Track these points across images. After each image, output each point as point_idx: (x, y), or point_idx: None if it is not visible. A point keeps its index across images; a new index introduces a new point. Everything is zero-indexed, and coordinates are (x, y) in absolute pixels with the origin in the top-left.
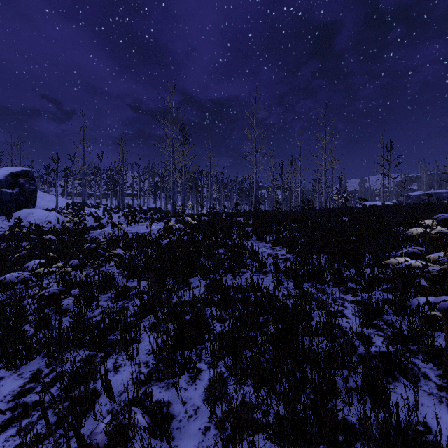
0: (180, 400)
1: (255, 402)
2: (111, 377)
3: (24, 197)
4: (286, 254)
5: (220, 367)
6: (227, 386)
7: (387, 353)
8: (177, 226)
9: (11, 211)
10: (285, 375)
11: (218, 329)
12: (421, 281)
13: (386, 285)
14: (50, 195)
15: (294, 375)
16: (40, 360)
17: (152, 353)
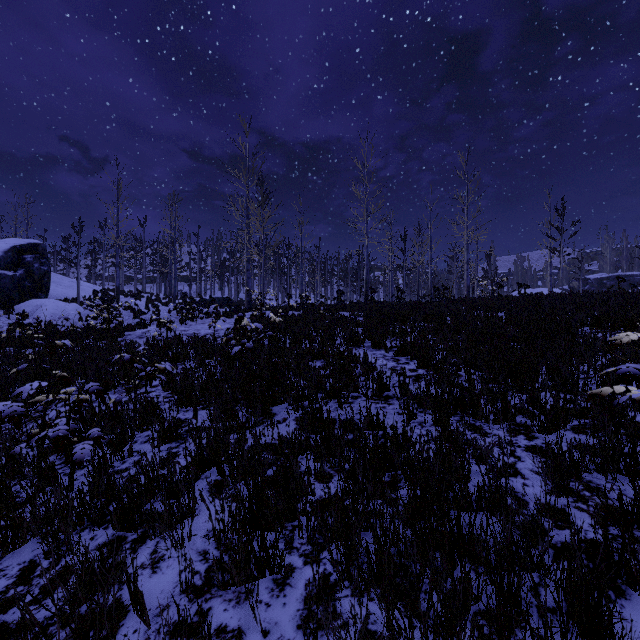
0: (258, 625)
1: (384, 633)
2: (147, 579)
3: (32, 282)
4: (417, 369)
5: (324, 562)
6: (340, 612)
7: (603, 546)
8: (253, 326)
9: (13, 302)
10: (437, 590)
11: (318, 493)
12: (632, 414)
13: (576, 421)
14: (70, 279)
15: (456, 597)
16: (37, 544)
17: (213, 535)
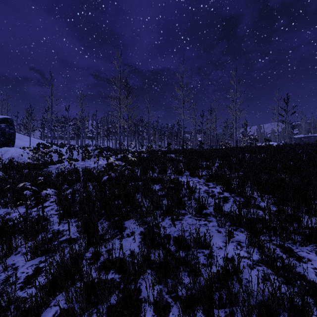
0: None
1: None
2: None
3: (5, 138)
4: (223, 192)
5: None
6: None
7: None
8: (117, 163)
9: None
10: None
11: None
12: None
13: None
14: (28, 137)
15: None
16: None
17: None
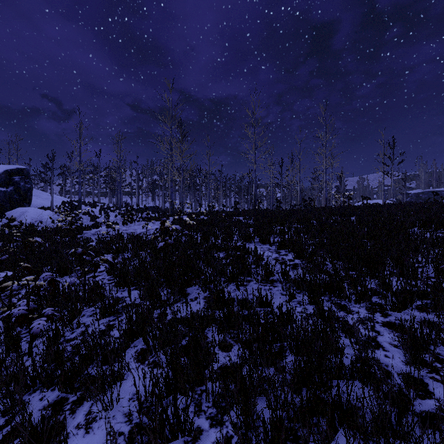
0: None
1: None
2: (80, 439)
3: (19, 196)
4: (294, 259)
5: (227, 425)
6: None
7: None
8: (174, 227)
9: (5, 209)
10: None
11: (222, 360)
12: None
13: (419, 301)
14: (46, 194)
15: None
16: None
17: (137, 399)
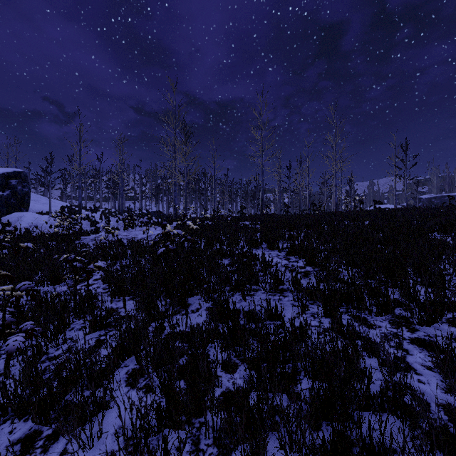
0: None
1: None
2: None
3: (16, 200)
4: (305, 266)
5: None
6: None
7: None
8: (175, 232)
9: (1, 214)
10: None
11: (225, 384)
12: None
13: (449, 314)
14: (46, 198)
15: None
16: None
17: (122, 434)
